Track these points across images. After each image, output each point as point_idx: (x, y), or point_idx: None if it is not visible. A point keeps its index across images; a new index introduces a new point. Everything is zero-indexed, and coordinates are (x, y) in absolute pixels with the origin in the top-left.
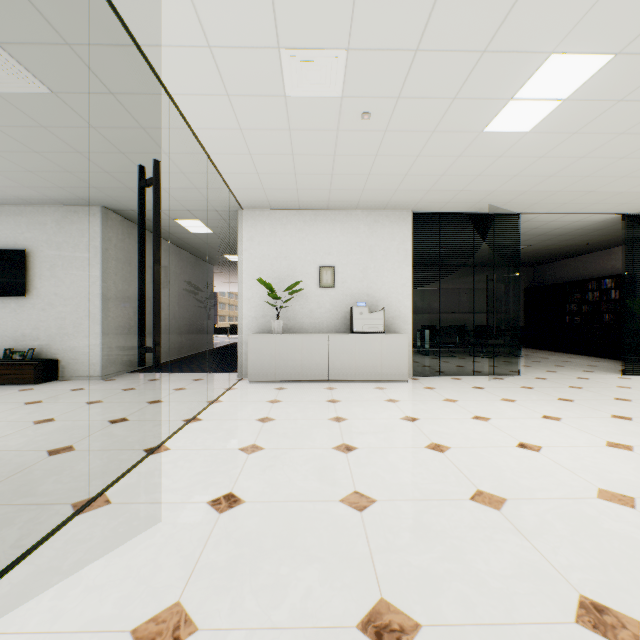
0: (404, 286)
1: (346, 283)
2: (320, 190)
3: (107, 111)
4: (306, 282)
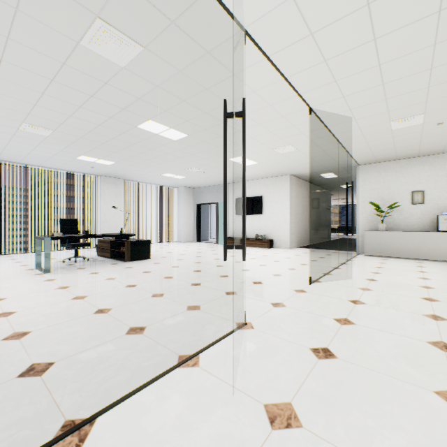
0: None
1: (433, 200)
2: (411, 150)
3: (312, 149)
4: (401, 201)
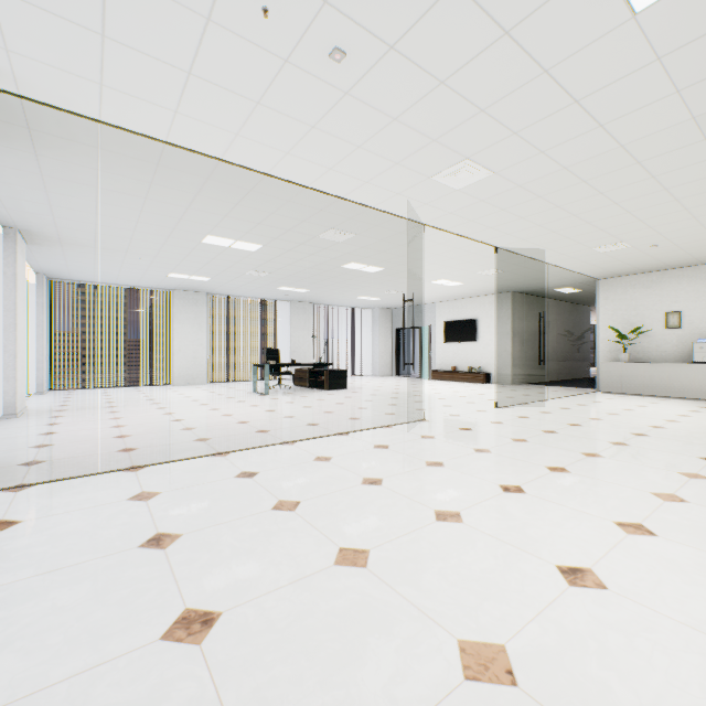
0: None
1: (693, 324)
2: (654, 264)
3: (522, 271)
4: (652, 325)
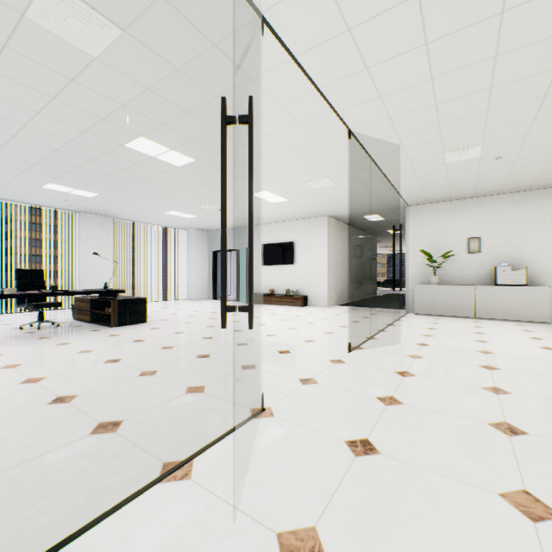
0: (549, 248)
1: (491, 249)
2: (467, 190)
3: (353, 185)
4: (456, 250)
